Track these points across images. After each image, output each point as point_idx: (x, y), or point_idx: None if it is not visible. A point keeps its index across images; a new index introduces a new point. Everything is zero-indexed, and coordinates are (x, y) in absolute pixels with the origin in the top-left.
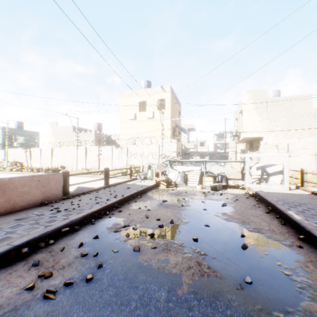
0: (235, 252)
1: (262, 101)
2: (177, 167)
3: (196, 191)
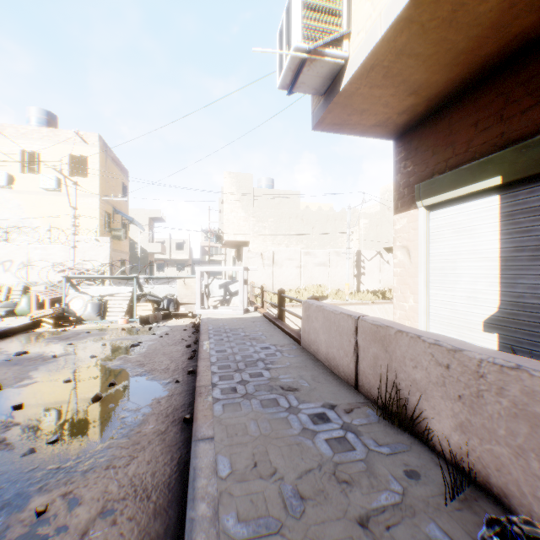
0: (76, 409)
1: (248, 191)
2: (91, 289)
3: (113, 328)
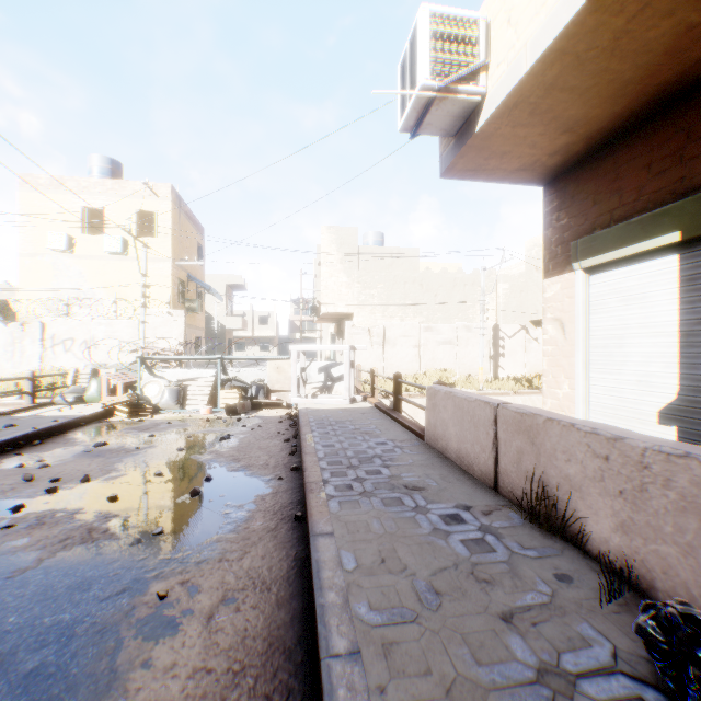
0: (174, 504)
1: (352, 250)
2: (167, 372)
3: (196, 419)
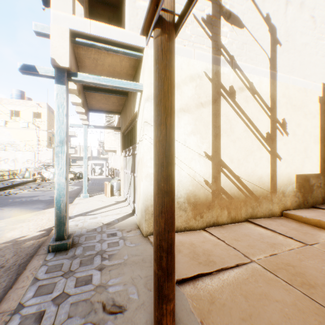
0: None
1: None
2: (51, 169)
3: None
